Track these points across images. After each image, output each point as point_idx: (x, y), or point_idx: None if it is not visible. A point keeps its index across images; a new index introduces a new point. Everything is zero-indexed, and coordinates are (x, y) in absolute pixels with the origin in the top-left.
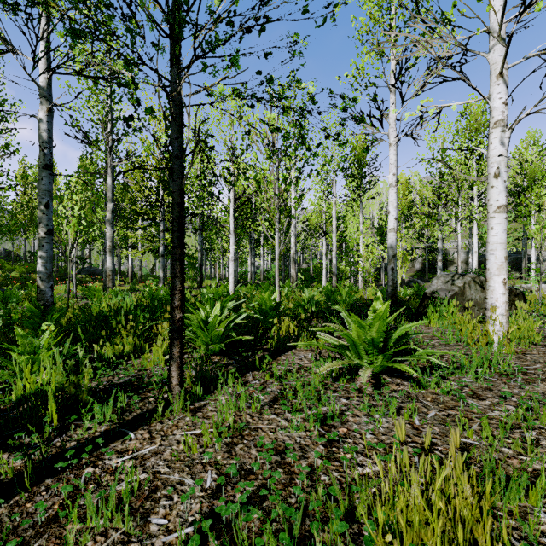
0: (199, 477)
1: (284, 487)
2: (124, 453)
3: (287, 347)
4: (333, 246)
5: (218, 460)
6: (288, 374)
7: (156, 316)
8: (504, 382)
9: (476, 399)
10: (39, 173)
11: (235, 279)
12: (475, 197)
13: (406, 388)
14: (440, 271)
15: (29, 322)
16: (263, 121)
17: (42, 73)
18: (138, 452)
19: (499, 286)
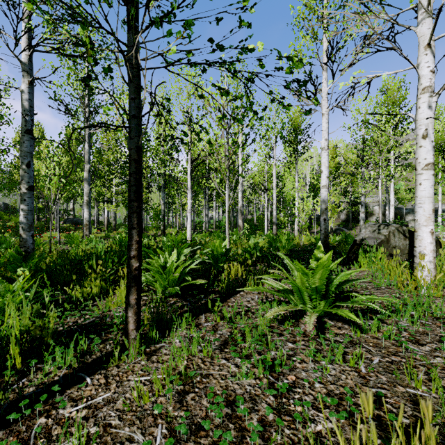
0: (149, 432)
1: None
2: (79, 401)
3: (236, 290)
4: (274, 201)
5: (169, 411)
6: (238, 317)
7: (122, 260)
8: (439, 326)
9: (416, 344)
10: (21, 137)
11: (192, 227)
12: (392, 159)
13: (348, 332)
14: (363, 221)
15: (11, 266)
16: (214, 85)
17: (23, 50)
18: (92, 400)
19: (427, 235)
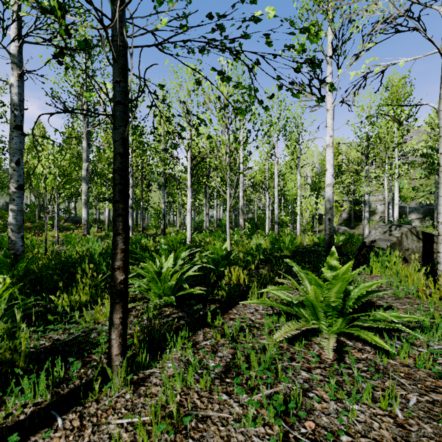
0: None
1: None
2: None
3: (238, 299)
4: (276, 200)
5: None
6: (240, 335)
7: None
8: None
9: None
10: (10, 133)
11: (193, 226)
12: (396, 157)
13: (371, 356)
14: (367, 221)
15: None
16: (214, 69)
17: (12, 41)
18: None
19: None
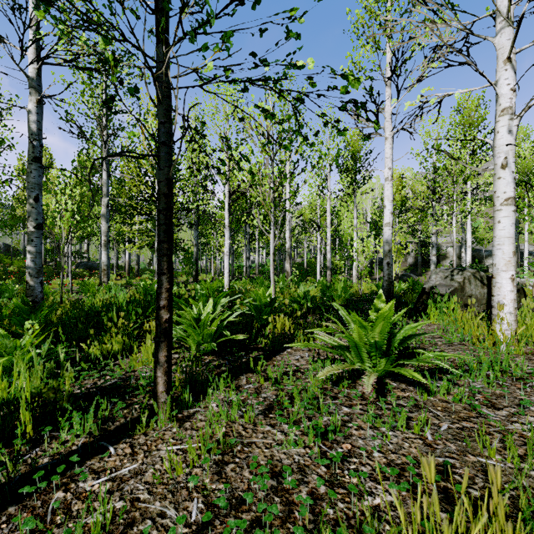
0: (183, 507)
1: (282, 523)
2: (101, 473)
3: (282, 346)
4: (328, 241)
5: (206, 484)
6: (285, 378)
7: (148, 312)
8: (519, 388)
9: (491, 409)
10: (28, 166)
11: (231, 273)
12: (469, 192)
13: (413, 394)
14: (434, 266)
15: (16, 318)
16: (257, 107)
17: (31, 63)
18: (117, 472)
19: (507, 282)
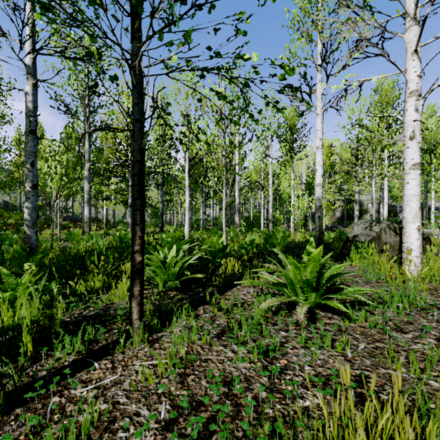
0: (154, 408)
1: (232, 420)
2: (89, 383)
3: (232, 284)
4: (270, 198)
5: (172, 391)
6: (234, 309)
7: (123, 256)
8: (422, 316)
9: (400, 332)
10: (26, 137)
11: (190, 225)
12: (386, 158)
13: (337, 322)
14: (357, 219)
15: (16, 261)
16: (212, 90)
17: (28, 54)
18: (101, 382)
19: (414, 232)
